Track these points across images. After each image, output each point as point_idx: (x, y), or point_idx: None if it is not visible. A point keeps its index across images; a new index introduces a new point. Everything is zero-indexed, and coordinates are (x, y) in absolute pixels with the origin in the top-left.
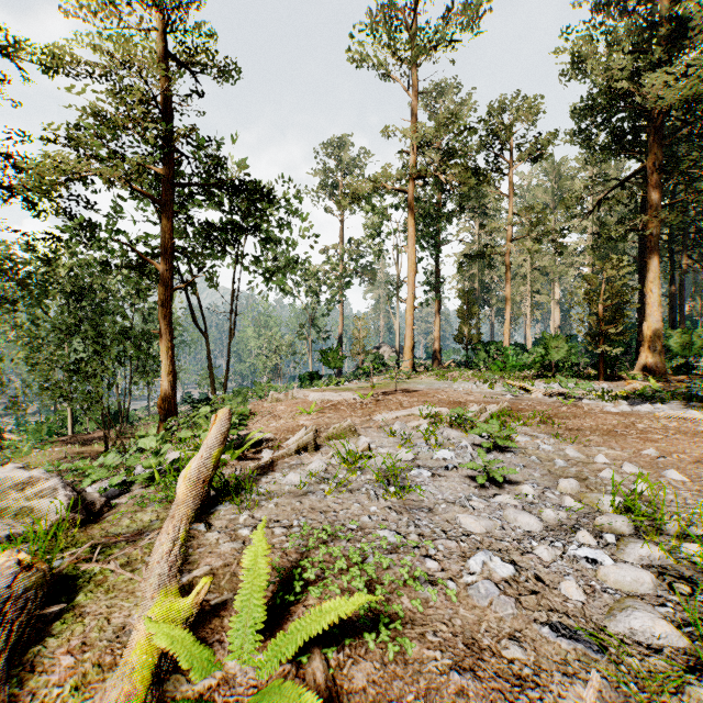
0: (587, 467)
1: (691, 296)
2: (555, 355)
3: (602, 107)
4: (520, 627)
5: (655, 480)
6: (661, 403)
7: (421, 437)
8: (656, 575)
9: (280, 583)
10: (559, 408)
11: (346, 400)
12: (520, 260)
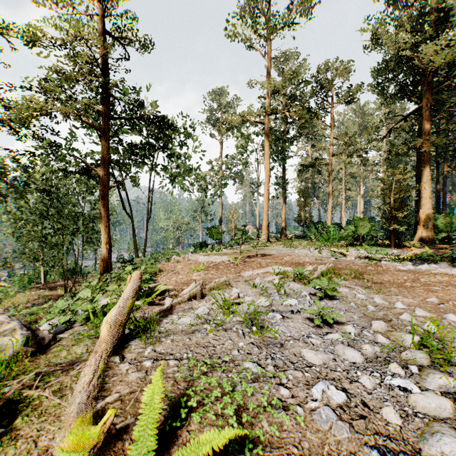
0: (390, 311)
1: (449, 192)
2: (361, 231)
3: (392, 67)
4: (354, 449)
5: (439, 321)
6: (434, 263)
7: (274, 288)
8: (452, 400)
9: (171, 408)
10: (366, 267)
11: (223, 261)
12: (337, 169)
